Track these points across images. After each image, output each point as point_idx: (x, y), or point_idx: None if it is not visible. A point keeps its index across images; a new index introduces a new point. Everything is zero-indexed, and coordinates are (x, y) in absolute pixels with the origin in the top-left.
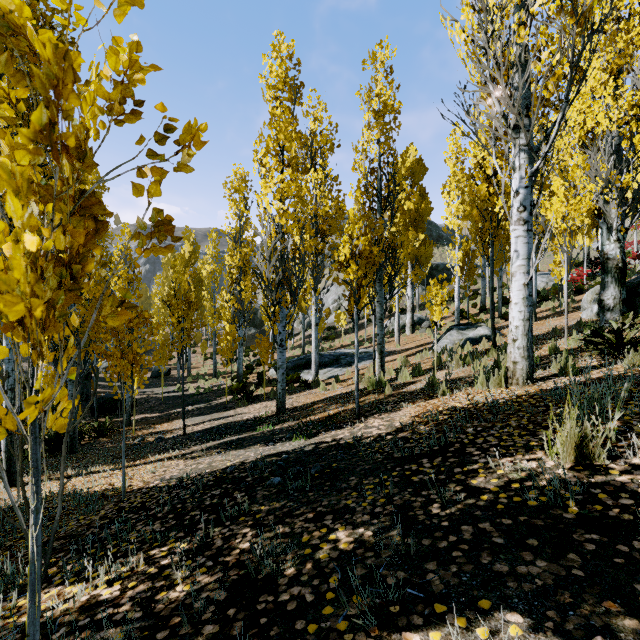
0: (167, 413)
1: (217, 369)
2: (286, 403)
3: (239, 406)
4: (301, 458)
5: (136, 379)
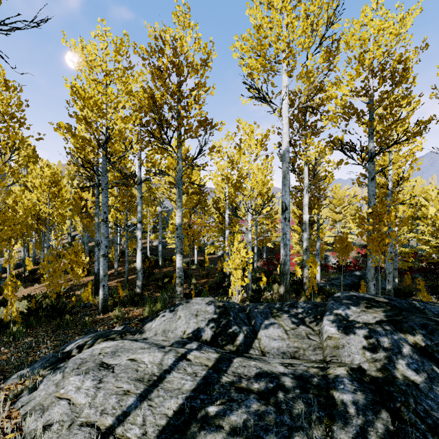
0: None
1: None
2: None
3: None
4: None
5: None
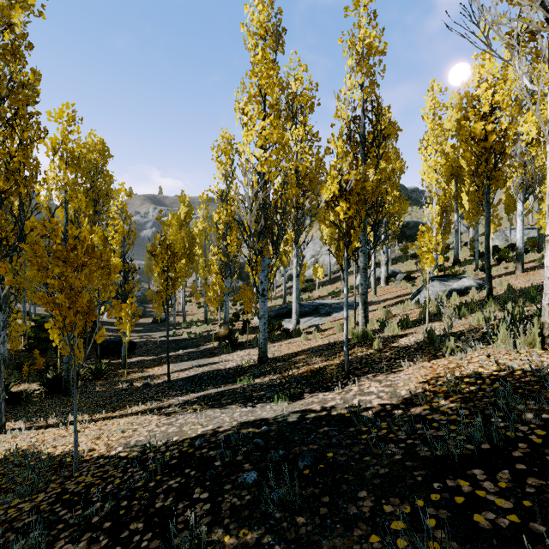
0: (160, 356)
1: (208, 316)
2: (268, 352)
3: (224, 353)
4: (284, 434)
5: (128, 326)
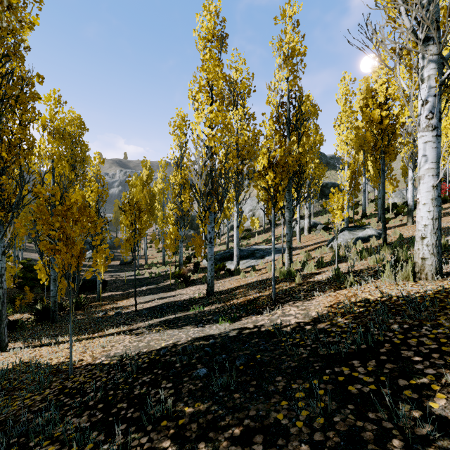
0: (127, 292)
1: (166, 259)
2: (214, 287)
3: (179, 288)
4: (226, 344)
5: (102, 267)
